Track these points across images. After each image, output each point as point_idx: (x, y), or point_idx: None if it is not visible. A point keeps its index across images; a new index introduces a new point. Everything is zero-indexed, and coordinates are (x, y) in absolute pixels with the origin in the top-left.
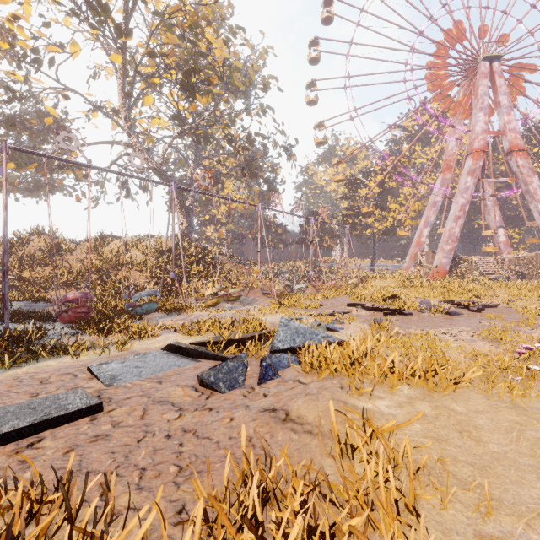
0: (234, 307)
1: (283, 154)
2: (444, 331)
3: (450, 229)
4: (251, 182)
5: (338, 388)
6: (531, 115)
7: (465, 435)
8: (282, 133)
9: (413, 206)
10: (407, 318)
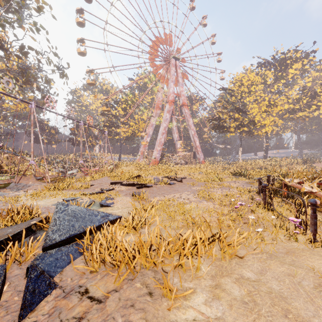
0: (0, 194)
1: (57, 72)
2: (177, 196)
3: (160, 139)
4: (24, 88)
5: (147, 296)
6: (189, 90)
7: (293, 319)
8: (55, 55)
9: (141, 125)
10: (150, 189)
